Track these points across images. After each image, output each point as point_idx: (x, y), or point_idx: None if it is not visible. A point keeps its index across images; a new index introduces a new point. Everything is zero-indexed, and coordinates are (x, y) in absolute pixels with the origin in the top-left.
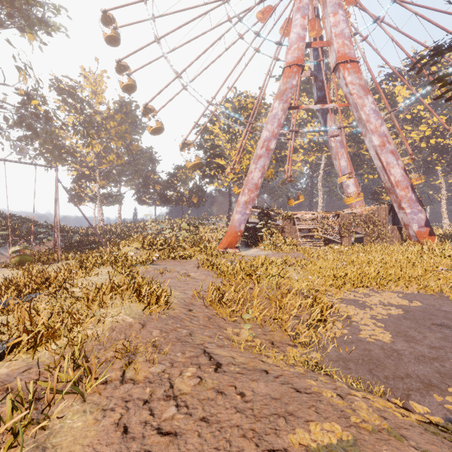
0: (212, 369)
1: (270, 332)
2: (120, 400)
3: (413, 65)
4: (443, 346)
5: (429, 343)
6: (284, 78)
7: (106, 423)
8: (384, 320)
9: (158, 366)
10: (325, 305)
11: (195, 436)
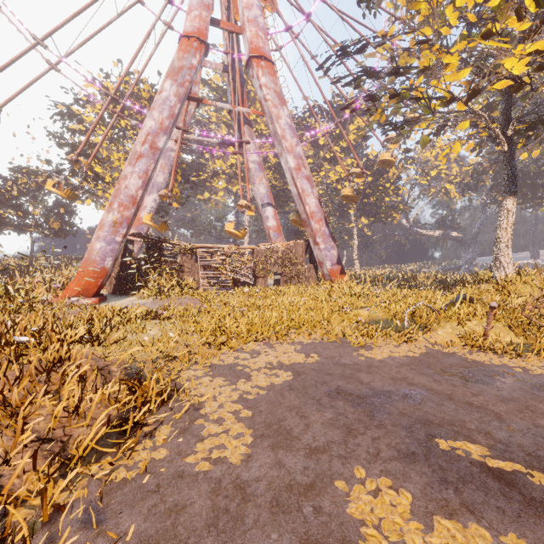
0: None
1: None
2: None
3: (322, 64)
4: (330, 442)
5: (310, 441)
6: (181, 51)
7: None
8: (257, 401)
9: None
10: (155, 391)
11: None
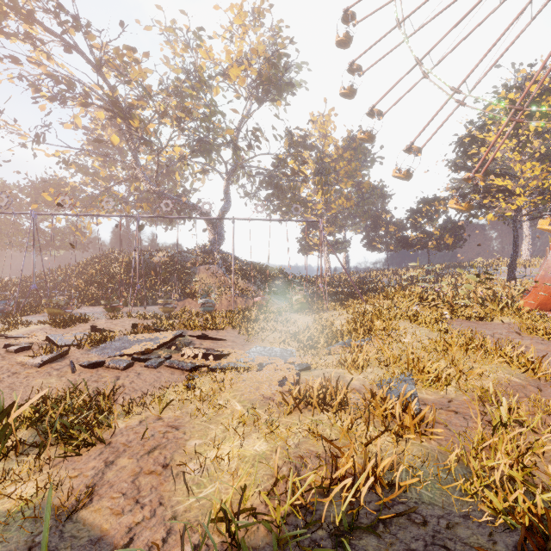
0: None
1: None
2: None
3: None
4: None
5: None
6: None
7: None
8: None
9: None
10: None
11: None
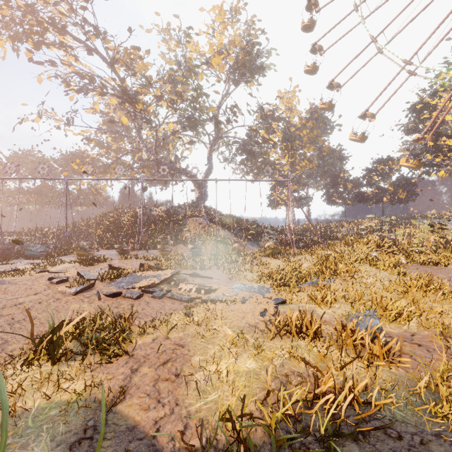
0: None
1: None
2: None
3: None
4: None
5: None
6: None
7: None
8: None
9: None
10: None
11: None
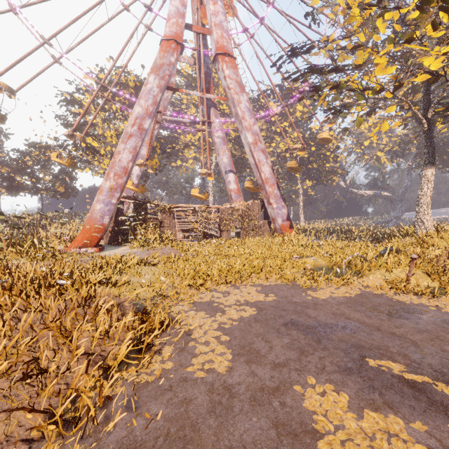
0: None
1: (1, 414)
2: None
3: (275, 61)
4: (288, 359)
5: (274, 358)
6: (162, 51)
7: None
8: (232, 330)
9: None
10: (158, 321)
11: None
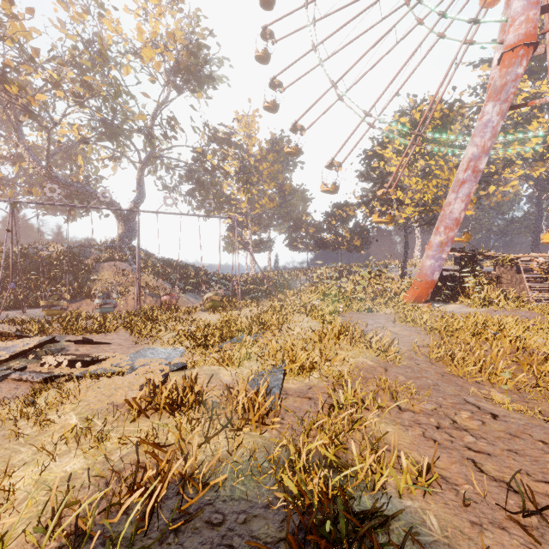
0: (489, 417)
1: (532, 400)
2: (411, 421)
3: None
4: None
5: None
6: (503, 68)
7: (413, 434)
8: None
9: (426, 404)
10: None
11: (511, 460)
